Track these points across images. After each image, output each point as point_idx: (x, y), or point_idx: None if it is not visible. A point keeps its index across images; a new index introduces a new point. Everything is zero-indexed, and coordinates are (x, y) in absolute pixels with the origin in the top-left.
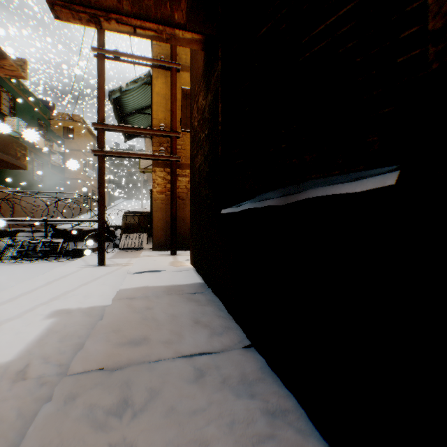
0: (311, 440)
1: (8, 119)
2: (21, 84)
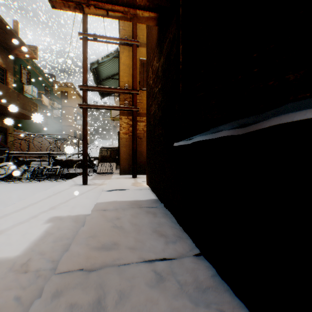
0: None
1: (25, 87)
2: (34, 63)
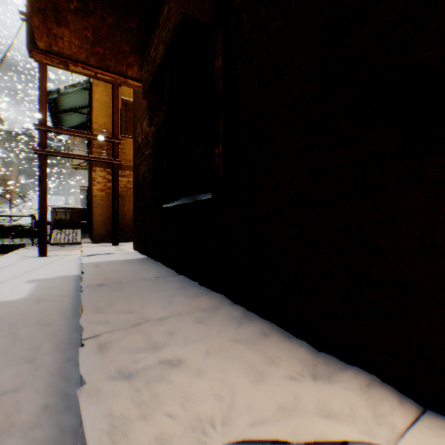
0: (199, 287)
1: None
2: None
